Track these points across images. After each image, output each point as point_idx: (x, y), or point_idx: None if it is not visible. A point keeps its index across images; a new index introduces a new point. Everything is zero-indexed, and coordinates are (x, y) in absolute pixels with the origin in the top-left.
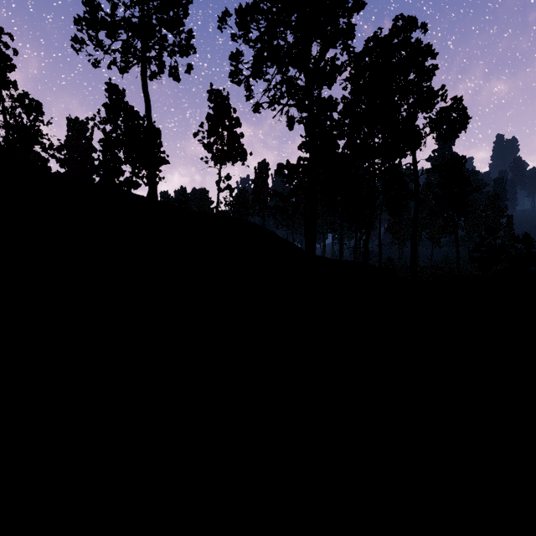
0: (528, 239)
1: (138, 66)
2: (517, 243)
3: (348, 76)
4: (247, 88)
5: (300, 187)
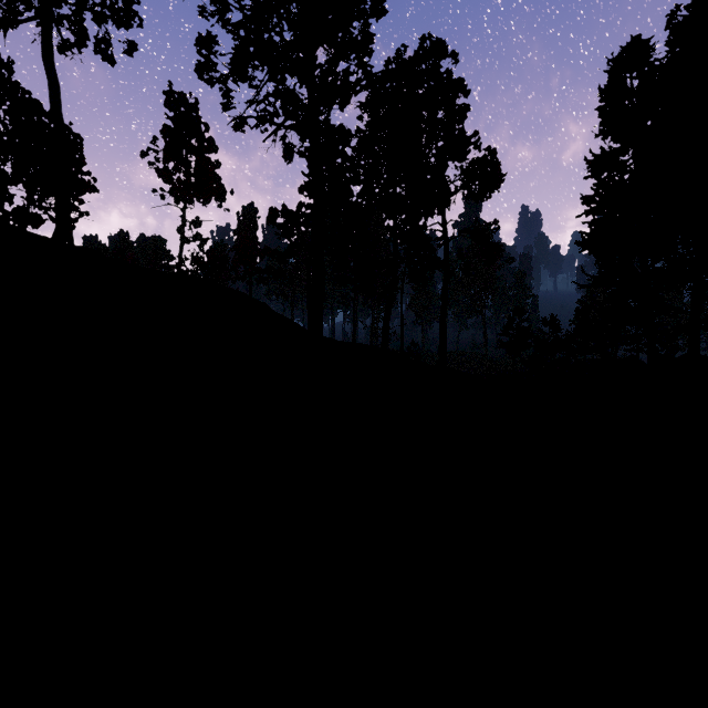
0: (555, 321)
1: (37, 25)
2: (545, 326)
3: (365, 103)
4: (224, 92)
5: (301, 243)
